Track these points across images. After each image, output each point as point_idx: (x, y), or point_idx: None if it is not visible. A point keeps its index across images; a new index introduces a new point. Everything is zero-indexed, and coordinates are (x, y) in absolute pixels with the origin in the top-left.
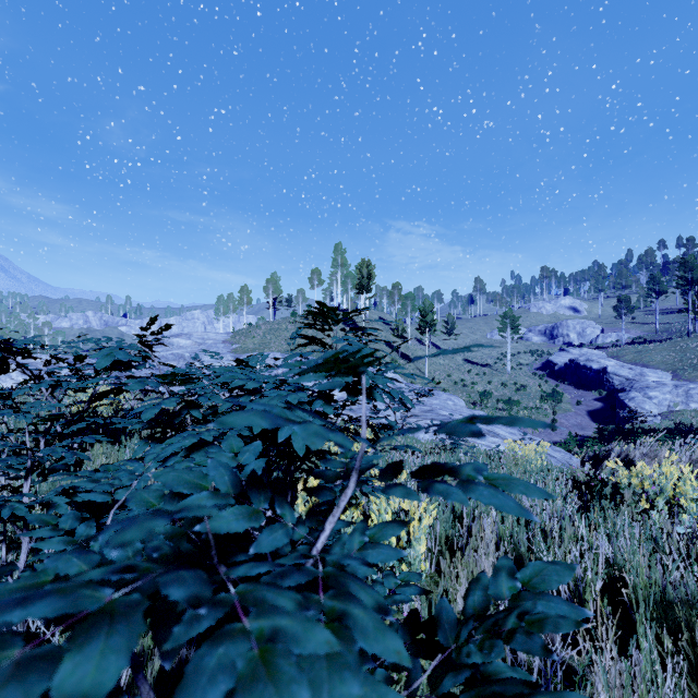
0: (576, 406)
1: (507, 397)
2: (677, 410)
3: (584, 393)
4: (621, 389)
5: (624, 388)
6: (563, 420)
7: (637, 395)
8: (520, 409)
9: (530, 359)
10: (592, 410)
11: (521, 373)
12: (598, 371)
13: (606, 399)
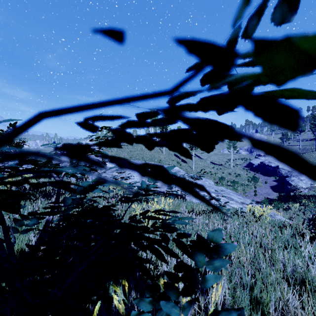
0: (264, 184)
1: (232, 180)
2: (315, 186)
3: (267, 177)
4: (286, 176)
5: (287, 175)
6: (259, 191)
7: (295, 178)
8: (239, 185)
9: (241, 162)
10: (272, 186)
11: (237, 168)
12: (274, 167)
13: (279, 181)
